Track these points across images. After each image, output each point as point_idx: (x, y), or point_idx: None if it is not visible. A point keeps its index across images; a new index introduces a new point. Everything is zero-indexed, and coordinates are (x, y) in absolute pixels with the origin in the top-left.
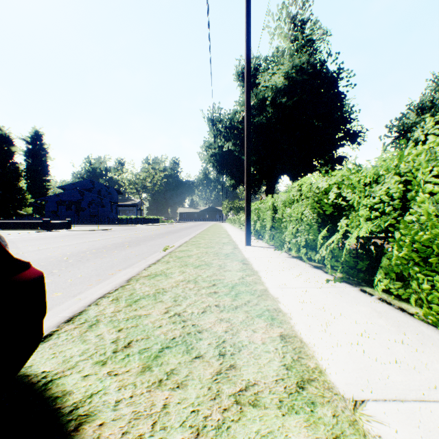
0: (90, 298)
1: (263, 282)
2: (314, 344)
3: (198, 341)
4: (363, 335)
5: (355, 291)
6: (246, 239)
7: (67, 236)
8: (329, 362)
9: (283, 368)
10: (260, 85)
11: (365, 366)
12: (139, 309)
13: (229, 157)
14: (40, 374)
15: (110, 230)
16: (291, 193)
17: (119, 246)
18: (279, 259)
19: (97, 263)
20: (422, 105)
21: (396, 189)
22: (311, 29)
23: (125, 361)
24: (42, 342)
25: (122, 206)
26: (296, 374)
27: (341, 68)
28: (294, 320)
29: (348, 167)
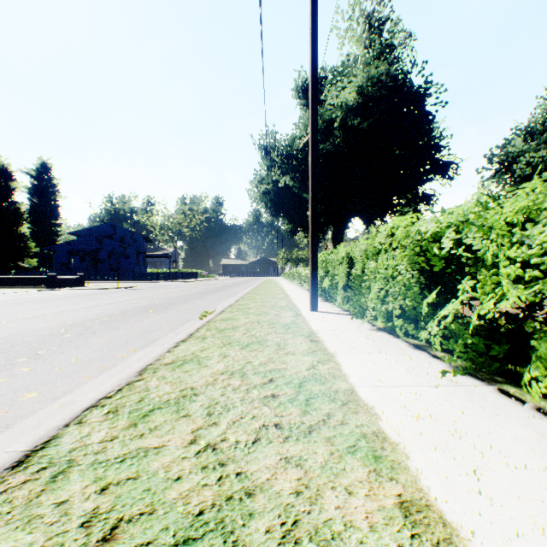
0: (73, 409)
1: (345, 376)
2: (472, 533)
3: (246, 521)
4: None
5: (493, 394)
6: (312, 302)
7: (76, 296)
8: None
9: None
10: (327, 102)
11: None
12: (148, 434)
13: (286, 195)
14: None
15: (134, 287)
16: (376, 241)
17: (140, 311)
18: (361, 333)
19: (105, 338)
20: (531, 129)
21: None
22: (392, 31)
23: None
24: None
25: (151, 256)
26: None
27: (429, 82)
28: (414, 461)
29: (478, 200)
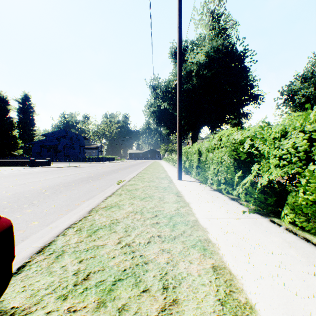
0: (59, 229)
1: (193, 213)
2: (241, 277)
3: (145, 273)
4: (280, 266)
5: (266, 222)
6: (178, 175)
7: (47, 171)
8: (257, 296)
9: (218, 303)
10: (188, 61)
11: (288, 301)
12: (97, 240)
13: (165, 113)
14: (9, 310)
15: (78, 166)
16: (213, 142)
17: (84, 180)
18: (204, 192)
19: (67, 194)
20: (305, 76)
21: (301, 144)
22: (225, 21)
23: (83, 295)
24: (16, 274)
25: (87, 148)
26: (230, 311)
27: (247, 49)
28: (222, 251)
29: (260, 125)
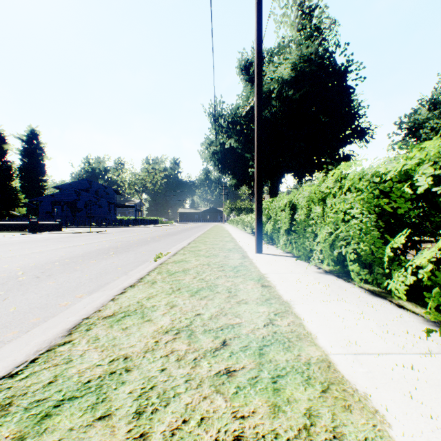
0: None
1: (311, 336)
2: None
3: None
4: None
5: None
6: (257, 245)
7: (51, 239)
8: None
9: None
10: (265, 76)
11: None
12: None
13: (231, 155)
14: None
15: (103, 232)
16: (324, 186)
17: (102, 253)
18: (310, 277)
19: (57, 281)
20: (434, 101)
21: None
22: (320, 17)
23: None
24: None
25: (120, 206)
26: None
27: (351, 60)
28: None
29: None
